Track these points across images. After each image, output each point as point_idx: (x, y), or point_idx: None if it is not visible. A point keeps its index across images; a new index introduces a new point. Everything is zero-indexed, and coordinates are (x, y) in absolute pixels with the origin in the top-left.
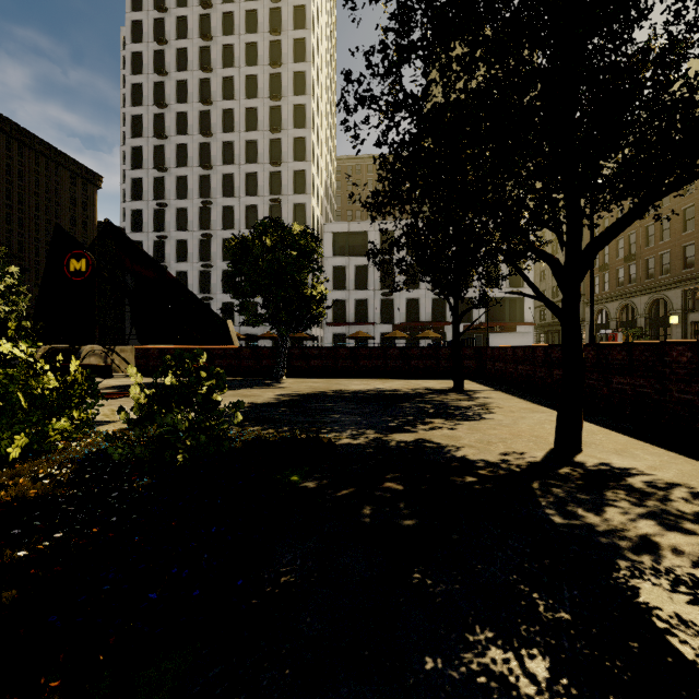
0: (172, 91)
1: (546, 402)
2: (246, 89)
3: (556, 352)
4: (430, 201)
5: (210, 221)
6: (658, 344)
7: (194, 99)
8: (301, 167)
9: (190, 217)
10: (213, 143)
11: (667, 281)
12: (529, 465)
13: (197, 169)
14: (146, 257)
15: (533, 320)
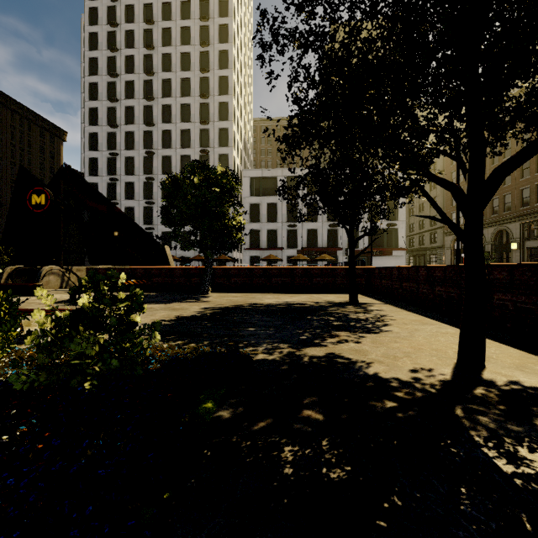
0: (121, 64)
1: (430, 314)
2: (181, 63)
3: (438, 272)
4: (332, 144)
5: (152, 167)
6: None
7: (140, 71)
8: (225, 126)
9: (136, 164)
10: (155, 106)
11: (509, 216)
12: (442, 385)
13: (142, 126)
14: (101, 195)
15: (405, 246)
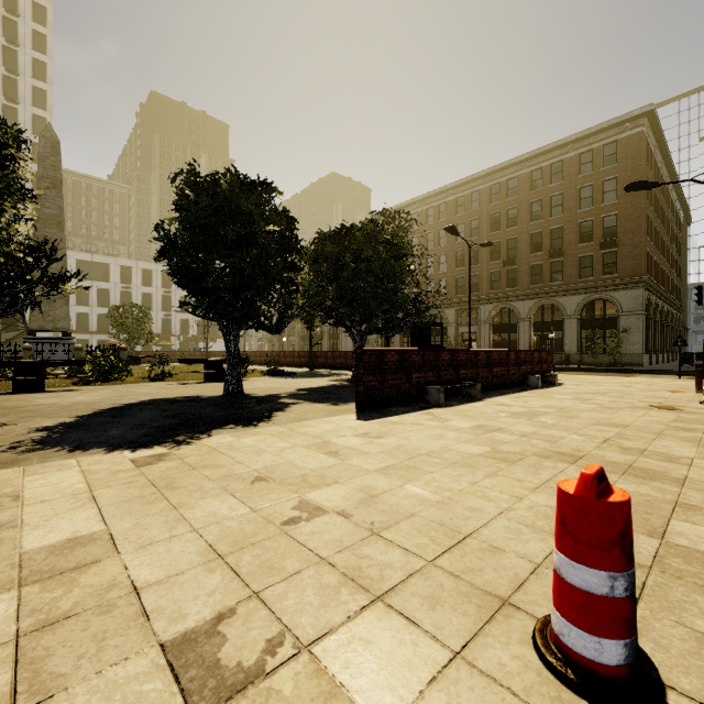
0: None
1: None
2: None
3: None
4: None
5: None
6: (246, 352)
7: None
8: None
9: None
10: None
11: None
12: None
13: None
14: None
15: None
